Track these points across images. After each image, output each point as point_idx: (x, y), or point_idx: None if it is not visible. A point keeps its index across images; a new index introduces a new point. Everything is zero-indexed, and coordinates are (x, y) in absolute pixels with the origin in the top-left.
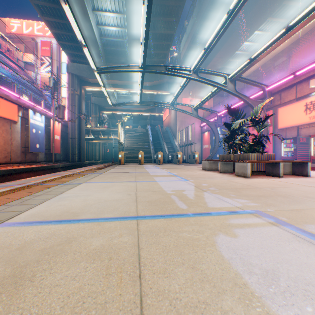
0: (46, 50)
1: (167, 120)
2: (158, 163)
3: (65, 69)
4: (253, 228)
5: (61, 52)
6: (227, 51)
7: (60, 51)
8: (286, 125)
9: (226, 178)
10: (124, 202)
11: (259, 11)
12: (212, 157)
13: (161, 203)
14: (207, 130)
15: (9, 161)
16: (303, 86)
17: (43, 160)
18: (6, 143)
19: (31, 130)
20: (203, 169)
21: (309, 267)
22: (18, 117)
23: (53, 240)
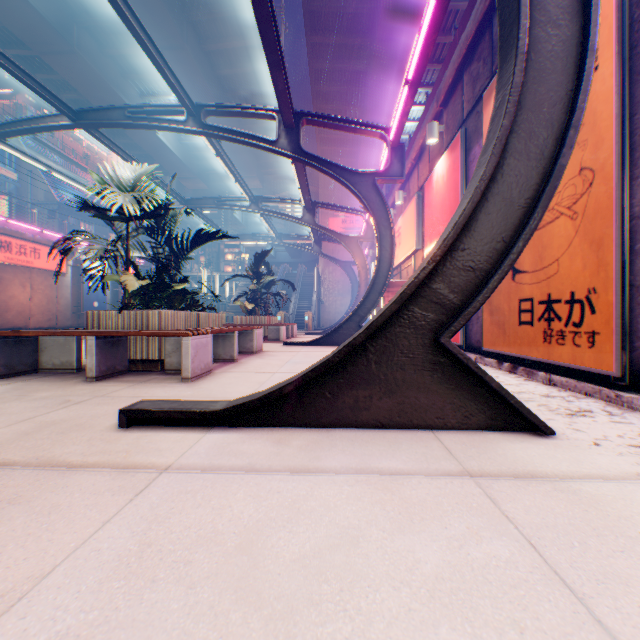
0: None
1: None
2: None
3: None
4: None
5: None
6: (374, 141)
7: None
8: None
9: None
10: None
11: (381, 89)
12: None
13: None
14: None
15: (55, 325)
16: (393, 216)
17: None
18: (51, 302)
19: (86, 283)
20: None
21: None
22: (67, 267)
23: None
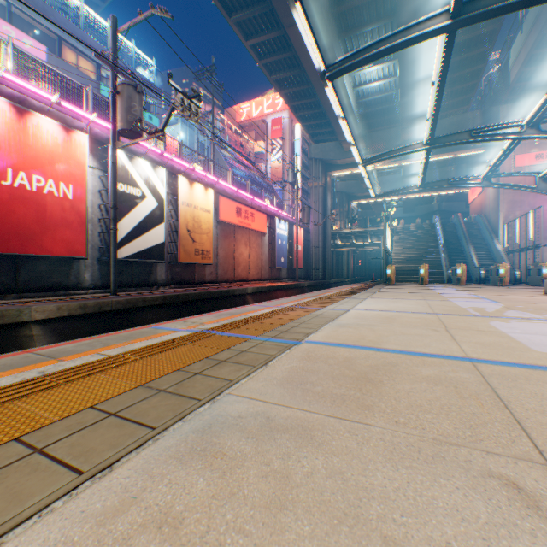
0: (276, 130)
1: (476, 201)
2: (455, 283)
3: (298, 148)
4: (528, 322)
5: (294, 126)
6: None
7: (292, 126)
8: None
9: None
10: (420, 308)
11: None
12: None
13: (455, 311)
14: None
15: (259, 278)
16: None
17: (285, 277)
18: (258, 258)
19: (277, 241)
20: (545, 293)
21: (541, 329)
22: (266, 228)
23: (389, 314)
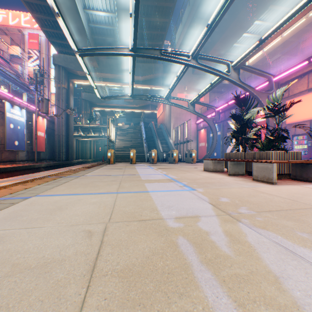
0: (34, 43)
1: (161, 117)
2: (151, 162)
3: None
4: None
5: (50, 46)
6: (226, 42)
7: (49, 45)
8: (296, 119)
9: (245, 185)
10: (58, 277)
11: None
12: (210, 155)
13: (158, 282)
14: (204, 127)
15: None
16: None
17: (24, 159)
18: None
19: (8, 125)
20: (205, 170)
21: None
22: None
23: None
